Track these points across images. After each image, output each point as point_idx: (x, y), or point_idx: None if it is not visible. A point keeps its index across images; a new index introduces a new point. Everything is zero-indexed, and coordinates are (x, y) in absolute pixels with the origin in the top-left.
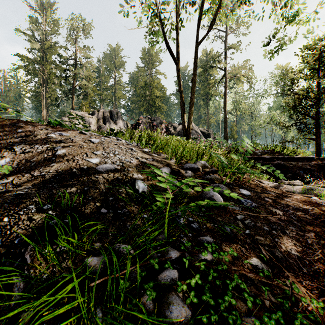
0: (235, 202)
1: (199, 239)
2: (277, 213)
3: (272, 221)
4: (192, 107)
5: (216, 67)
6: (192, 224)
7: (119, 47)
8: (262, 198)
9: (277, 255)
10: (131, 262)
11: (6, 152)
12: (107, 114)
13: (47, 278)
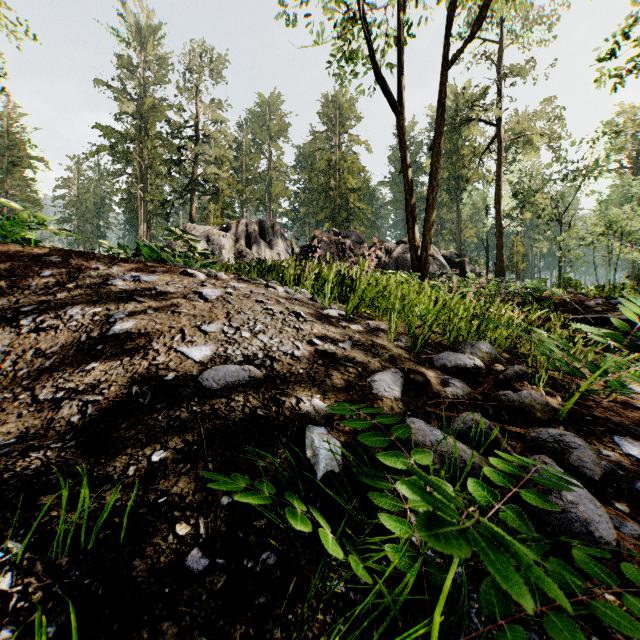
0: (630, 501)
1: None
2: None
3: None
4: (433, 206)
5: (477, 120)
6: None
7: (278, 97)
8: None
9: None
10: None
11: None
12: (255, 227)
13: None
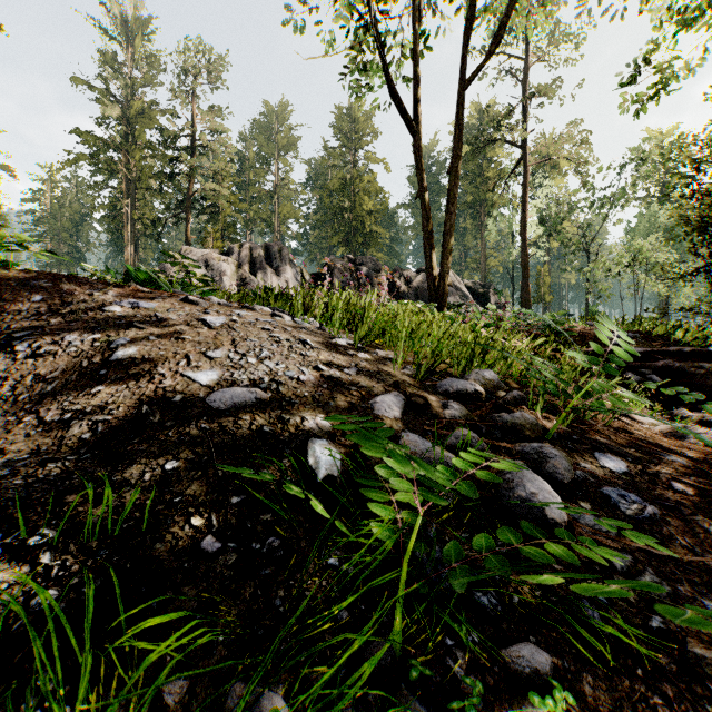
0: (594, 501)
1: (507, 660)
2: None
3: None
4: (451, 233)
5: (502, 141)
6: (477, 594)
7: (286, 106)
8: (665, 484)
9: None
10: None
11: None
12: (260, 252)
13: None
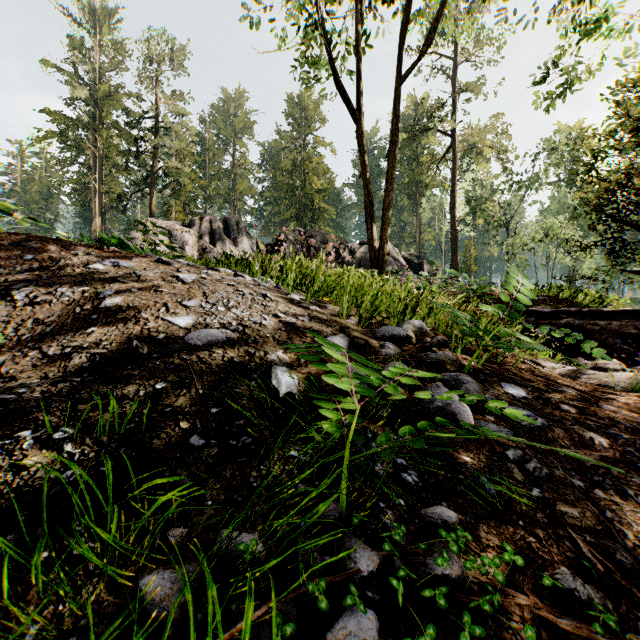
0: (497, 415)
1: (424, 516)
2: (594, 441)
3: (588, 464)
4: (389, 208)
5: (434, 130)
6: (403, 474)
7: (242, 93)
8: (554, 405)
9: (620, 560)
10: (258, 581)
11: None
12: (219, 224)
13: (39, 634)
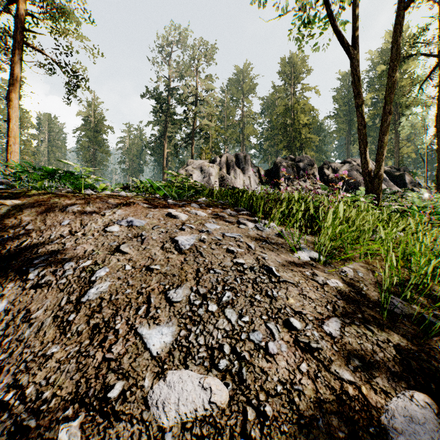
0: None
1: None
2: None
3: None
4: (386, 132)
5: (417, 55)
6: None
7: (248, 66)
8: None
9: None
10: None
11: (13, 281)
12: (232, 159)
13: None
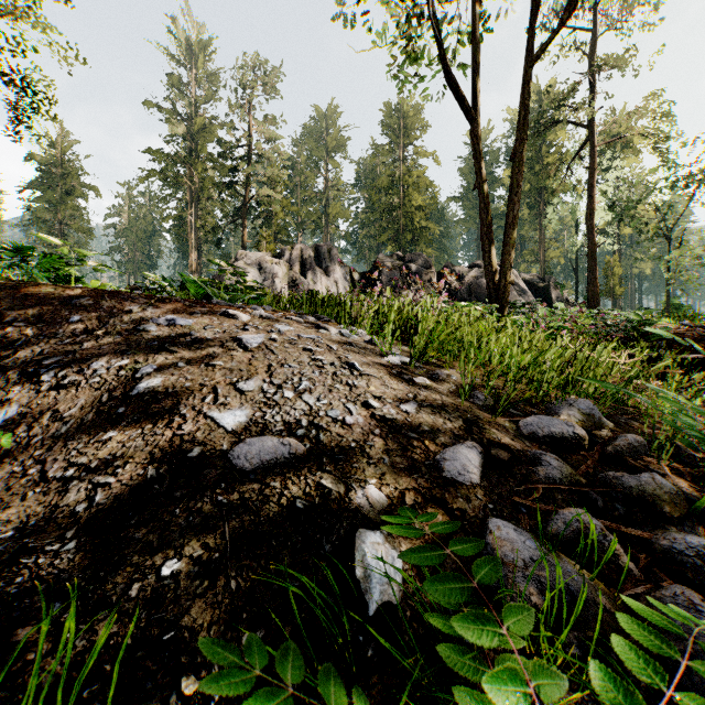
0: None
1: None
2: None
3: None
4: (513, 225)
5: (565, 123)
6: None
7: (335, 109)
8: None
9: None
10: None
11: (19, 384)
12: (310, 253)
13: None
